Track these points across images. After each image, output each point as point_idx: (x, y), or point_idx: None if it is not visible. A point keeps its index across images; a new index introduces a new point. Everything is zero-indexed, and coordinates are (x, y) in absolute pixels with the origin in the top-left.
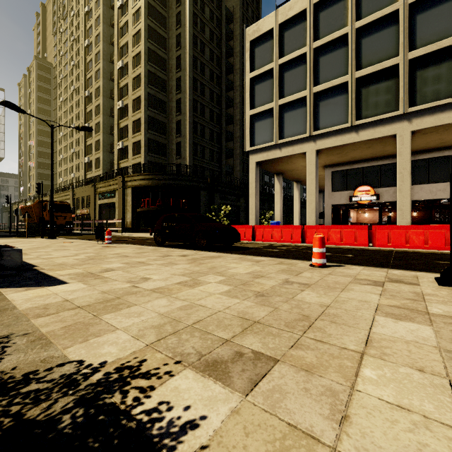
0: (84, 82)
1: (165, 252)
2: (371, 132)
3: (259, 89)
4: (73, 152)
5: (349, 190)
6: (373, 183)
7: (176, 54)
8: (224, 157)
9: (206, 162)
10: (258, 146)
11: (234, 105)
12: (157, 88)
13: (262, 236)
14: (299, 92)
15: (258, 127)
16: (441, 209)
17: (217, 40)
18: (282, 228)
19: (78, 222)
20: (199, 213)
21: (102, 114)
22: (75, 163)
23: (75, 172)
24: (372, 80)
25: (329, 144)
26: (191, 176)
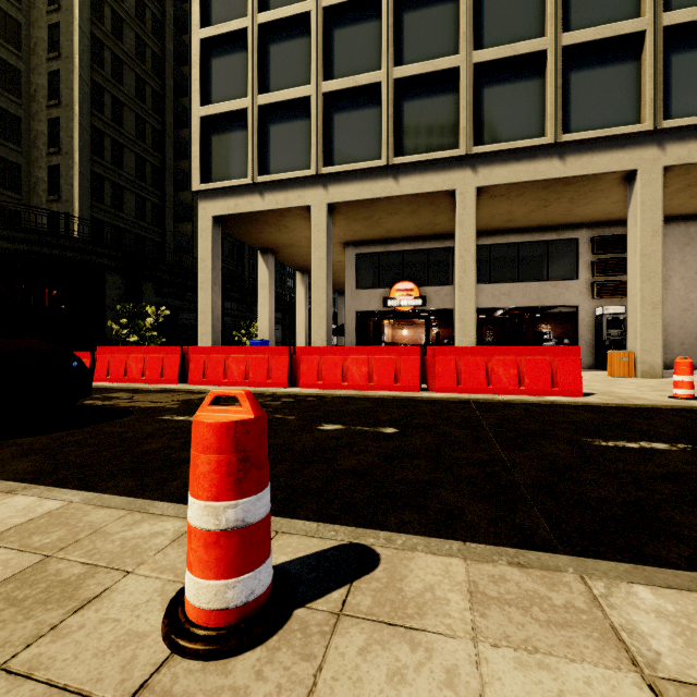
0: None
1: None
2: (418, 181)
3: (220, 67)
4: None
5: (383, 287)
6: (418, 278)
7: None
8: (172, 216)
9: (127, 220)
10: (218, 183)
11: None
12: None
13: (203, 372)
14: (298, 87)
15: (218, 145)
16: (493, 325)
17: None
18: (248, 353)
19: None
20: (103, 321)
21: None
22: None
23: None
24: (420, 90)
25: (350, 195)
26: (80, 239)
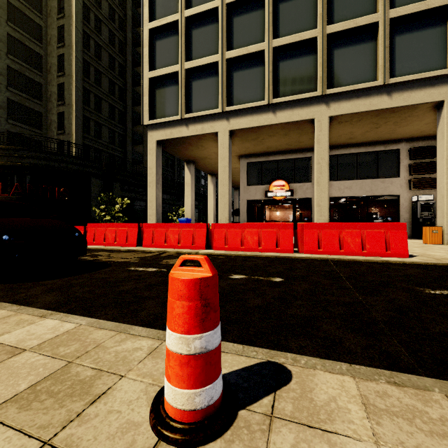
0: None
1: None
2: (289, 114)
3: (161, 46)
4: None
5: (264, 184)
6: (288, 177)
7: None
8: (130, 141)
9: (104, 144)
10: (160, 120)
11: None
12: (26, 32)
13: (152, 239)
14: (210, 56)
15: (159, 95)
16: (338, 208)
17: None
18: (180, 227)
19: None
20: (89, 207)
21: None
22: None
23: None
24: (290, 54)
25: (244, 124)
26: (76, 157)
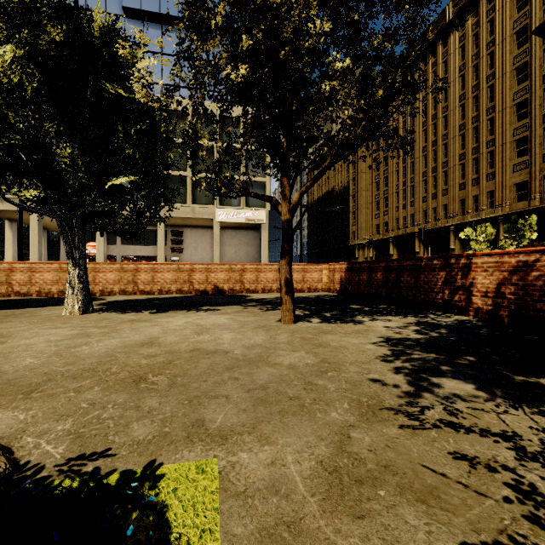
0: None
1: None
2: None
3: None
4: None
5: None
6: None
7: None
8: None
9: None
10: None
11: None
12: None
13: None
14: None
15: None
16: None
17: None
18: None
19: None
20: None
21: None
22: None
23: None
24: None
25: None
26: None
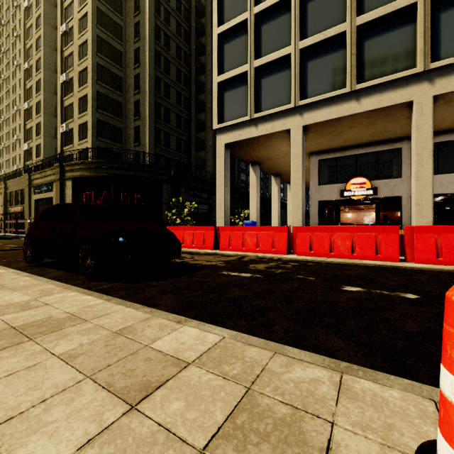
0: (23, 52)
1: None
2: (377, 99)
3: (229, 48)
4: (17, 140)
5: (339, 183)
6: (370, 174)
7: (135, 21)
8: (194, 147)
9: (172, 152)
10: (228, 122)
11: (206, 91)
12: (110, 59)
13: (228, 242)
14: (281, 49)
15: (228, 98)
16: None
17: (186, 12)
18: (258, 230)
19: (0, 221)
20: (160, 212)
21: (44, 90)
22: (19, 152)
23: (18, 163)
24: (378, 29)
25: (320, 117)
26: (150, 166)
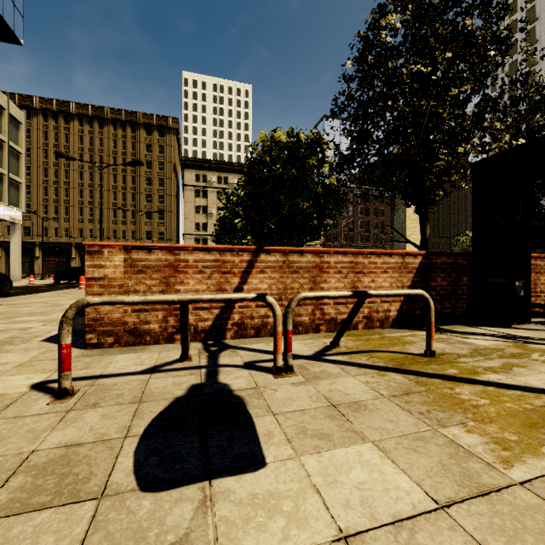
0: None
1: (48, 296)
2: None
3: None
4: None
5: None
6: None
7: None
8: None
9: None
10: None
11: None
12: None
13: None
14: None
15: None
16: None
17: None
18: None
19: None
20: None
21: None
22: None
23: None
24: None
25: None
26: None
